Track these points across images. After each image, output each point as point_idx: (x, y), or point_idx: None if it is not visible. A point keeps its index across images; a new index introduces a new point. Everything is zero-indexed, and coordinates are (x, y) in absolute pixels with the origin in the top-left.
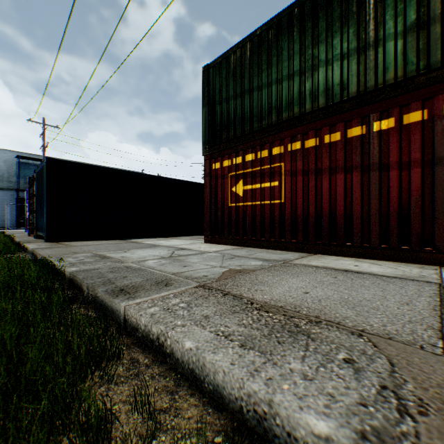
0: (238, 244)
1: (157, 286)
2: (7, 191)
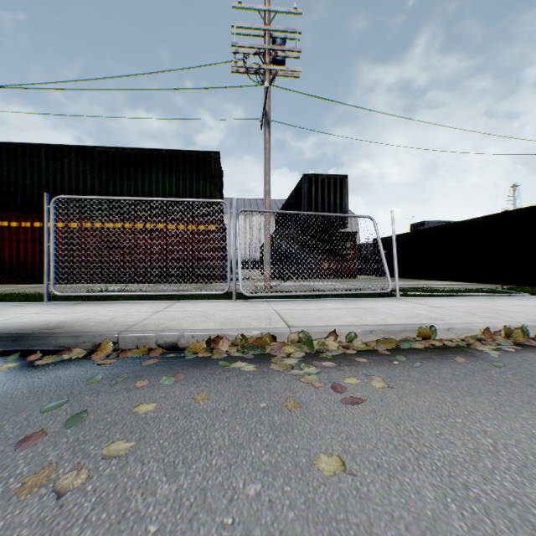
0: None
1: None
2: None
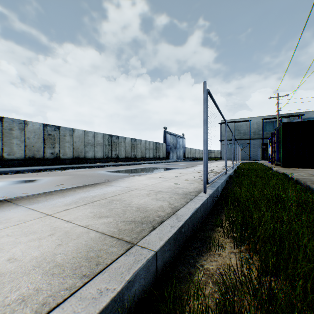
0: None
1: None
2: (256, 139)
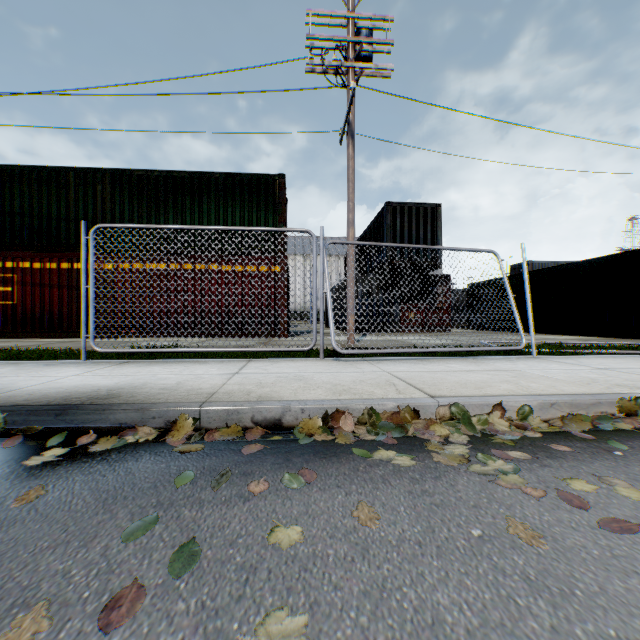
0: None
1: None
2: None
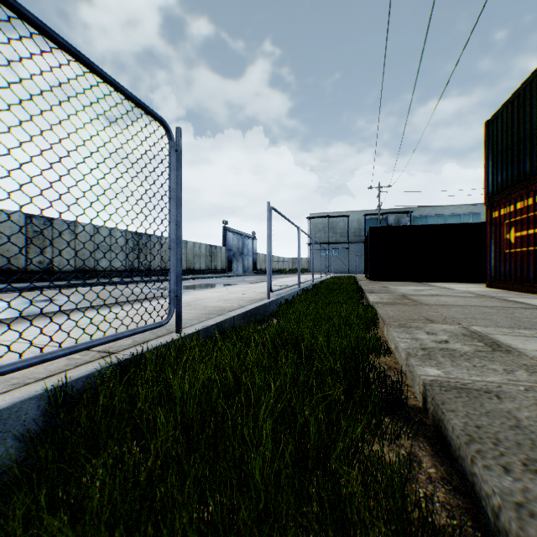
0: (509, 289)
1: (385, 293)
2: (357, 243)
